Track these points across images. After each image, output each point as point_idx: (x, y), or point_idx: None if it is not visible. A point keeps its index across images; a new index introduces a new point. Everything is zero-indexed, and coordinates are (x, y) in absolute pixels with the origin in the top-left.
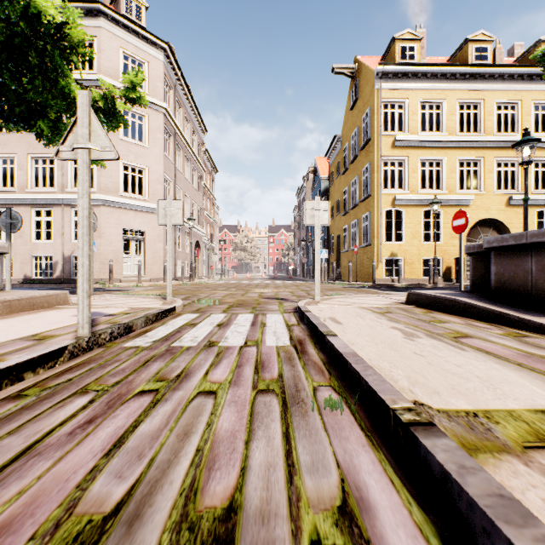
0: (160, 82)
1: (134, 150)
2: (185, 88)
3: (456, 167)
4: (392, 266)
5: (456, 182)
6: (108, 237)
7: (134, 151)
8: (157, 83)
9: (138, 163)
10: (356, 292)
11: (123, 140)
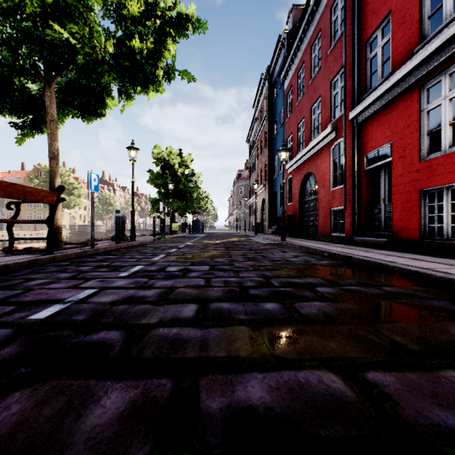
0: None
1: None
2: None
3: None
4: None
5: None
6: None
7: None
8: None
9: None
10: None
11: None
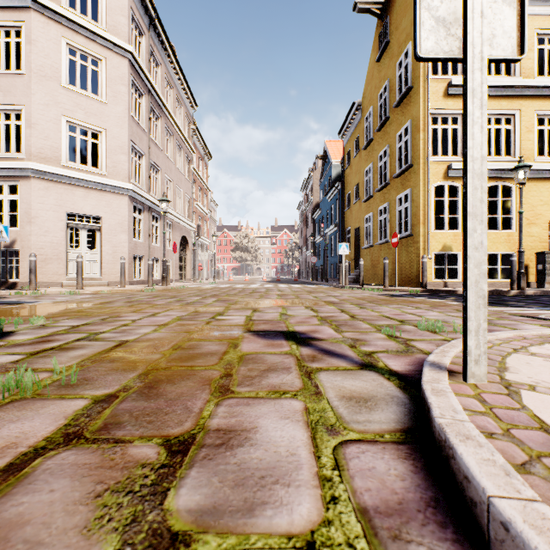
0: (124, 16)
1: (84, 104)
2: (164, 39)
3: (535, 124)
4: (445, 265)
5: (535, 146)
6: (43, 223)
7: (84, 105)
8: (119, 17)
9: (90, 122)
10: (434, 308)
11: (66, 89)
